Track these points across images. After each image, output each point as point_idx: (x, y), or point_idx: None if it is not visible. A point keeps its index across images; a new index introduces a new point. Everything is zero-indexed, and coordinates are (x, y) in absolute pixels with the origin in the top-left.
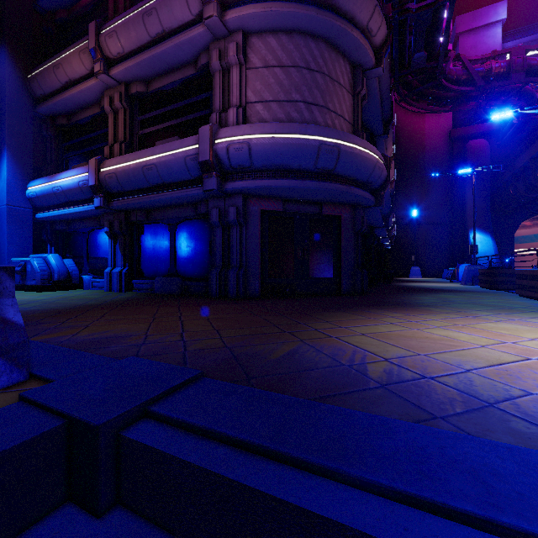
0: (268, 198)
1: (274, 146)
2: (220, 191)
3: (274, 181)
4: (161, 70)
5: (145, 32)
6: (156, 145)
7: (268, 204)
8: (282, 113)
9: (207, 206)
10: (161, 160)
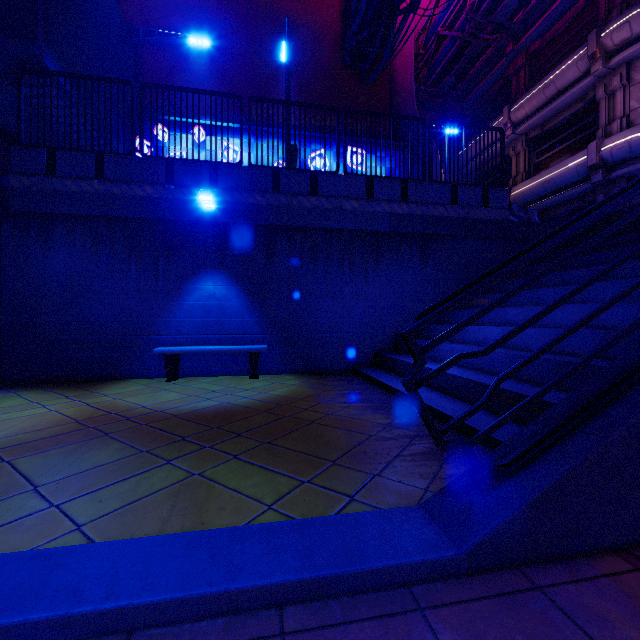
0: None
1: None
2: (605, 180)
3: None
4: (554, 114)
5: (544, 98)
6: (550, 166)
7: None
8: None
9: (593, 195)
10: (557, 174)
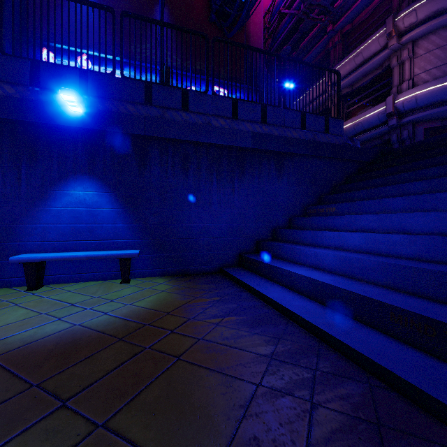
0: (429, 121)
1: (431, 93)
2: (398, 124)
3: (432, 110)
4: (361, 77)
5: (354, 64)
6: (358, 114)
7: (429, 124)
8: (439, 73)
9: (388, 135)
10: (364, 119)
